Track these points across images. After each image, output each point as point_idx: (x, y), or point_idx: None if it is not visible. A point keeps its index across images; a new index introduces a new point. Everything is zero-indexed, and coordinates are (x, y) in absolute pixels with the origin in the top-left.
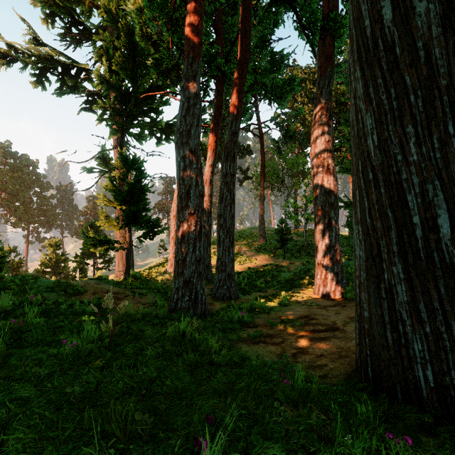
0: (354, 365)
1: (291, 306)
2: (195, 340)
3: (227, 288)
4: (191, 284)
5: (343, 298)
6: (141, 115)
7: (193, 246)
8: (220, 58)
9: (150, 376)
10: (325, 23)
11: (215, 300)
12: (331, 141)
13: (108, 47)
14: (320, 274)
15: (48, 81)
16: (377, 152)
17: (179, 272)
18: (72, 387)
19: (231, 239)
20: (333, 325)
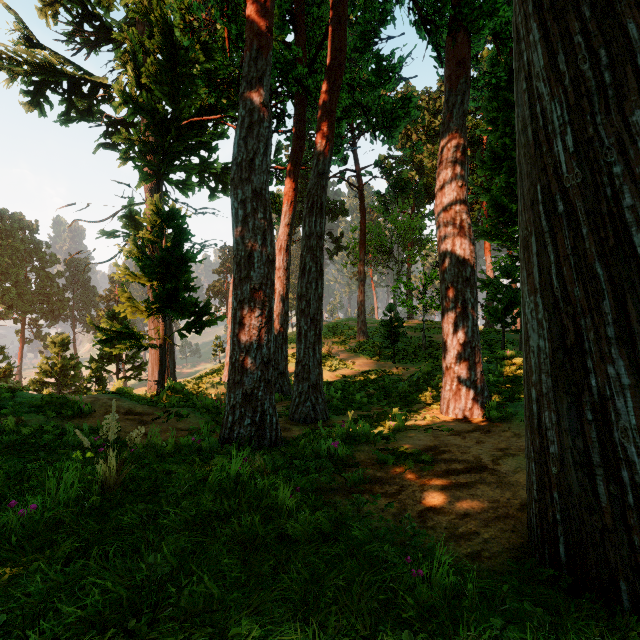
0: (523, 533)
1: (408, 432)
2: (255, 493)
3: (311, 406)
4: (255, 398)
5: (485, 420)
6: (186, 153)
7: (257, 340)
8: (300, 66)
9: (159, 576)
10: (457, 11)
11: (294, 423)
12: (466, 187)
13: (136, 51)
14: (451, 383)
15: (48, 102)
16: (574, 164)
17: (236, 381)
18: None
19: (317, 331)
20: (477, 463)
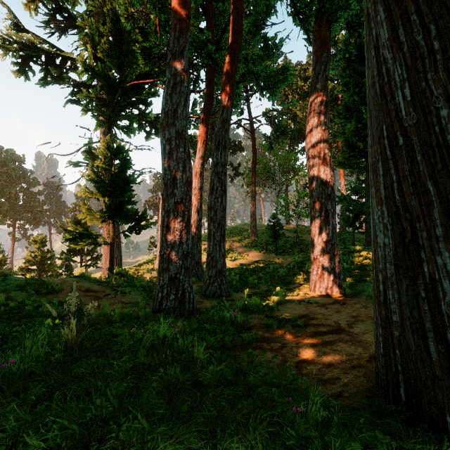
0: (372, 379)
1: (287, 304)
2: (177, 350)
3: (217, 286)
4: (177, 280)
5: (341, 295)
6: (129, 107)
7: (179, 238)
8: (210, 45)
9: (104, 415)
10: (321, 5)
11: (205, 298)
12: (328, 130)
13: (93, 34)
14: (317, 269)
15: (31, 70)
16: (411, 109)
17: (164, 268)
18: None
19: (222, 233)
20: (337, 326)
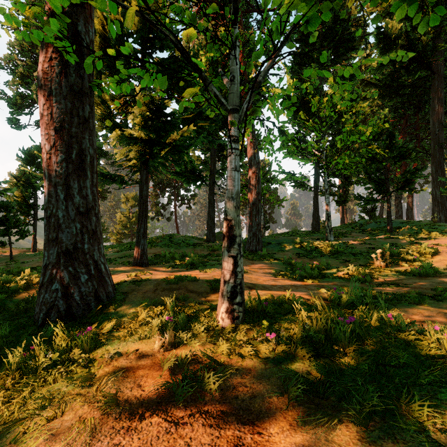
0: None
1: None
2: None
3: None
4: None
5: None
6: None
7: None
8: None
9: None
10: None
11: None
12: None
13: None
14: None
15: None
16: (432, 209)
17: None
18: None
19: None
20: None
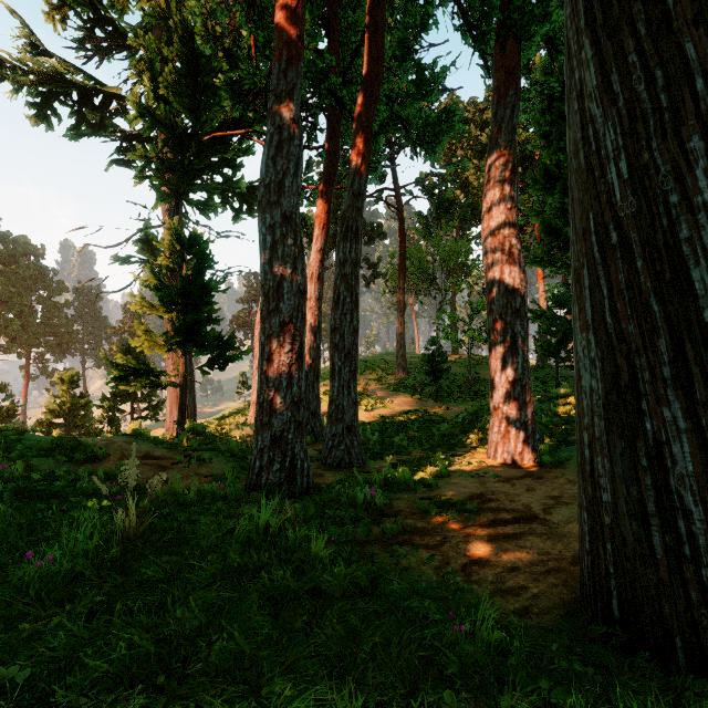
0: (575, 588)
1: (452, 479)
2: (286, 544)
3: (345, 450)
4: (284, 442)
5: (537, 465)
6: (208, 171)
7: (287, 377)
8: (334, 76)
9: (187, 631)
10: (506, 16)
11: (326, 468)
12: (516, 209)
13: (153, 59)
14: (499, 424)
15: (56, 115)
16: (628, 192)
17: (264, 422)
18: (4, 671)
19: (352, 368)
20: (527, 512)
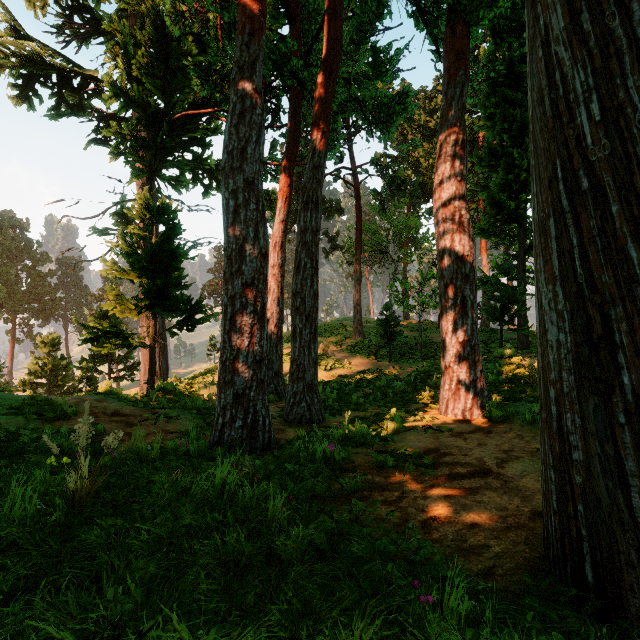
0: (538, 546)
1: (407, 434)
2: (243, 504)
3: (306, 406)
4: (246, 399)
5: (485, 420)
6: (179, 149)
7: (249, 337)
8: (296, 59)
9: (119, 616)
10: (456, 1)
11: (288, 424)
12: (465, 181)
13: (127, 43)
14: (450, 382)
15: (37, 96)
16: (601, 134)
17: (226, 380)
18: None
19: (313, 329)
20: (481, 466)
